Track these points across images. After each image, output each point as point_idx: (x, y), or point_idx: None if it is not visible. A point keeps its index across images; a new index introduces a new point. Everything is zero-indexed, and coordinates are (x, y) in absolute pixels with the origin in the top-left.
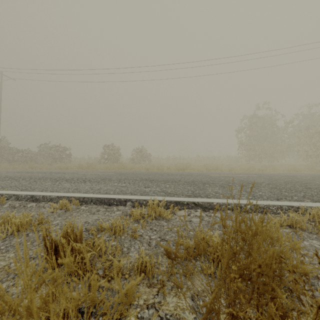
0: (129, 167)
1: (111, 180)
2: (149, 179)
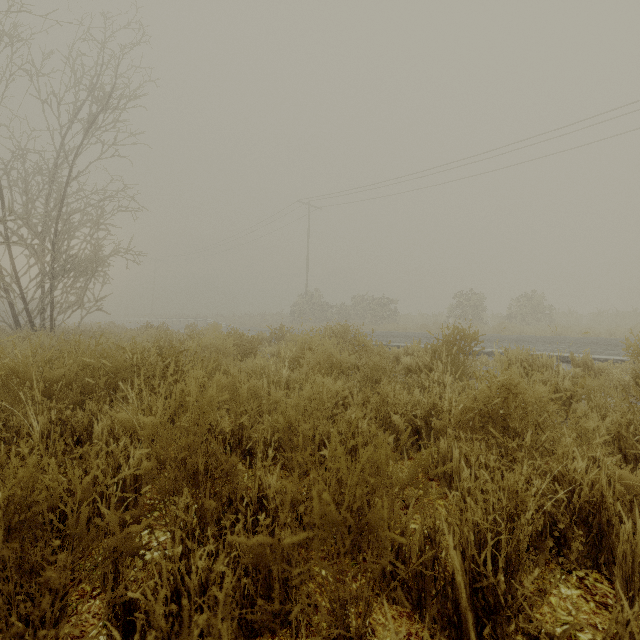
0: (515, 330)
1: (533, 342)
2: (599, 343)
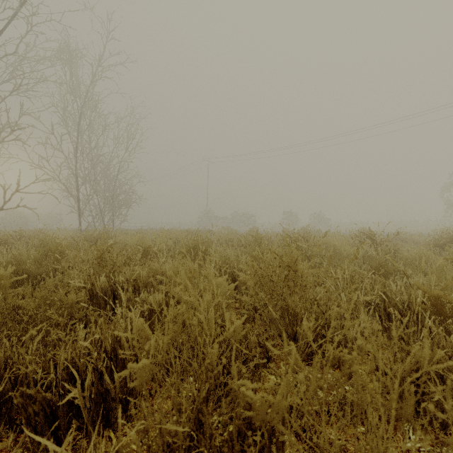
0: None
1: None
2: None
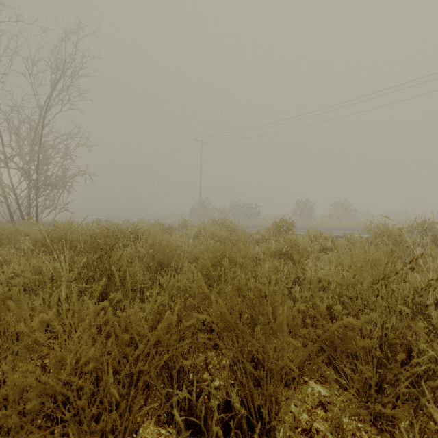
0: (331, 224)
1: (334, 229)
2: None
